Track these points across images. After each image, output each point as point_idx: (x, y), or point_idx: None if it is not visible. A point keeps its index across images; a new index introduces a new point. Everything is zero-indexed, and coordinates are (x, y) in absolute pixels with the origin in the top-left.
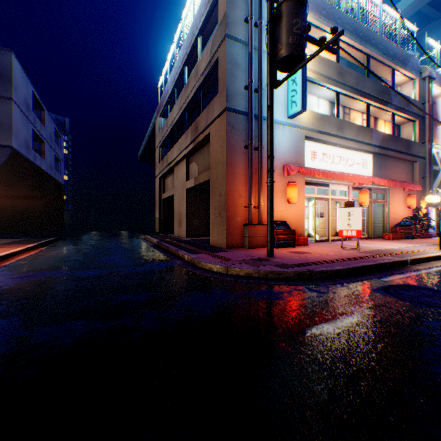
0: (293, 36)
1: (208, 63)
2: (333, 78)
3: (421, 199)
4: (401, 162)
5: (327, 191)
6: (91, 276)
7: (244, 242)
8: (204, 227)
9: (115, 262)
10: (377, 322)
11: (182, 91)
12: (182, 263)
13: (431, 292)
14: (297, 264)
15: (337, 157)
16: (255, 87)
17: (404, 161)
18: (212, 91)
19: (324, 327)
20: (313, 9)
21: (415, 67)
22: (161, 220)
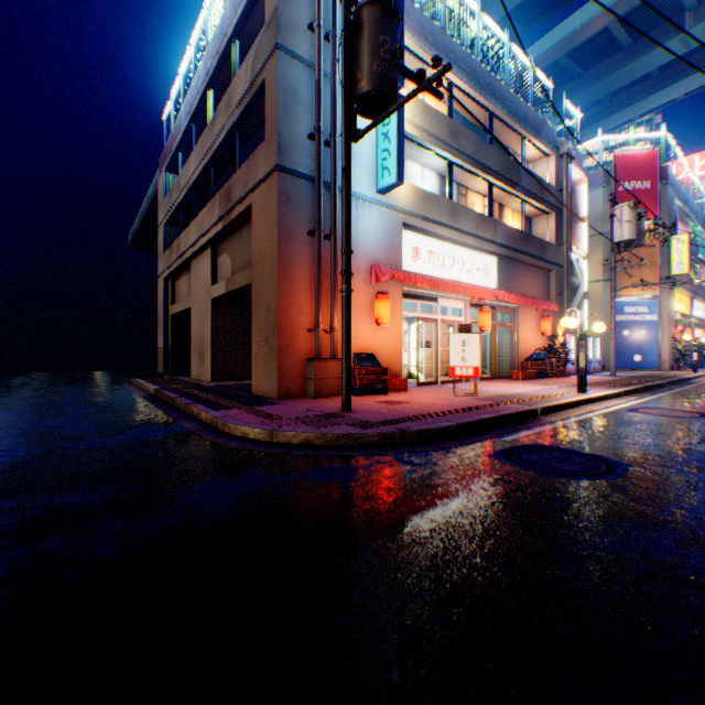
0: (380, 63)
1: (248, 87)
2: (443, 139)
3: (558, 323)
4: (534, 271)
5: (436, 308)
6: (1, 461)
7: (309, 387)
8: (245, 363)
9: (63, 430)
10: (489, 506)
11: (206, 130)
12: (197, 427)
13: (563, 454)
14: (385, 421)
15: (450, 258)
16: (326, 138)
17: (537, 269)
18: (257, 137)
19: (413, 521)
20: (416, 31)
21: (550, 139)
22: (169, 351)
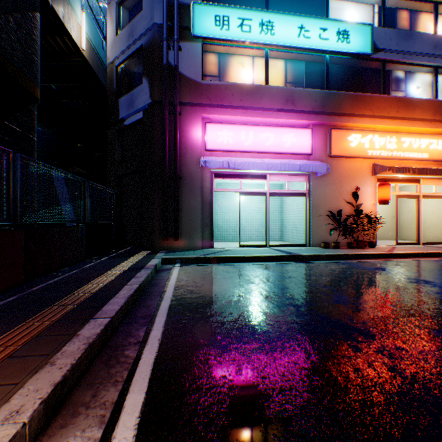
0: None
1: None
2: None
3: None
4: None
5: None
6: None
7: None
8: None
9: None
10: None
11: None
12: None
13: None
14: None
15: None
16: None
17: None
18: None
19: None
20: None
21: None
22: None
